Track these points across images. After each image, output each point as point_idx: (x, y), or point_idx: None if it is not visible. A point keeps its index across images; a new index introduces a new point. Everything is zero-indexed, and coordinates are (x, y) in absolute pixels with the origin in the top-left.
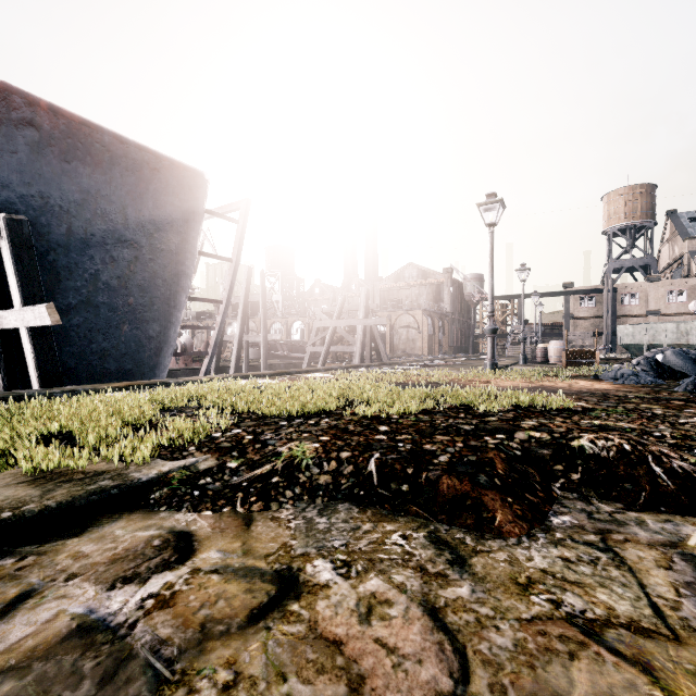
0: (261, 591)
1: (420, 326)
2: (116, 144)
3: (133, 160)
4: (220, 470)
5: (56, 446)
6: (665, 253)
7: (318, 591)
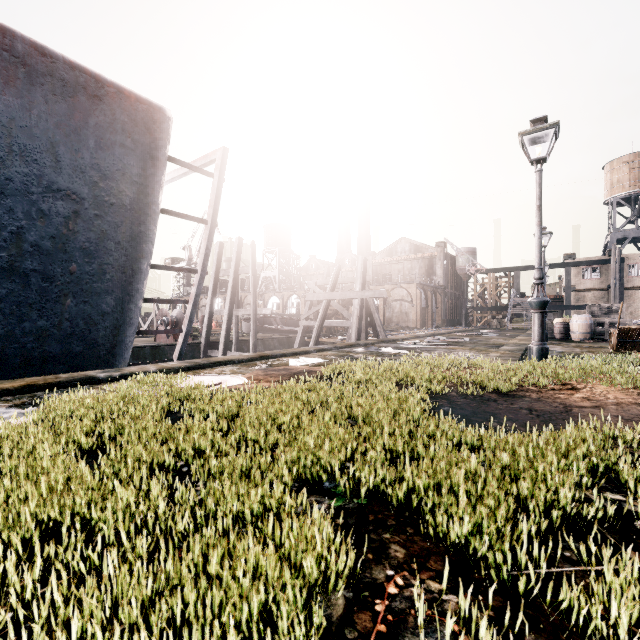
0: None
1: (413, 299)
2: (35, 55)
3: (62, 81)
4: None
5: None
6: None
7: None
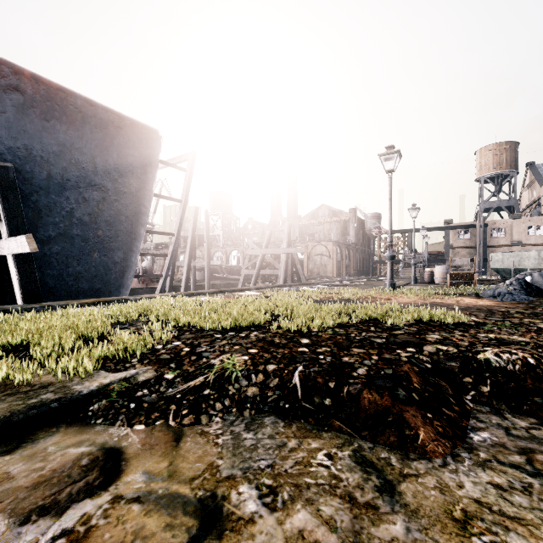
0: (181, 527)
1: (331, 254)
2: (87, 106)
3: (100, 119)
4: (157, 381)
5: (15, 357)
6: (525, 196)
7: (241, 527)
